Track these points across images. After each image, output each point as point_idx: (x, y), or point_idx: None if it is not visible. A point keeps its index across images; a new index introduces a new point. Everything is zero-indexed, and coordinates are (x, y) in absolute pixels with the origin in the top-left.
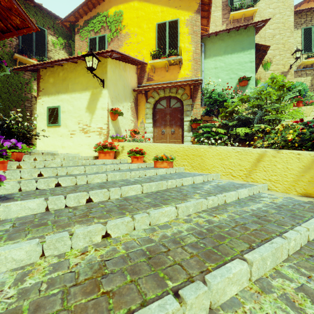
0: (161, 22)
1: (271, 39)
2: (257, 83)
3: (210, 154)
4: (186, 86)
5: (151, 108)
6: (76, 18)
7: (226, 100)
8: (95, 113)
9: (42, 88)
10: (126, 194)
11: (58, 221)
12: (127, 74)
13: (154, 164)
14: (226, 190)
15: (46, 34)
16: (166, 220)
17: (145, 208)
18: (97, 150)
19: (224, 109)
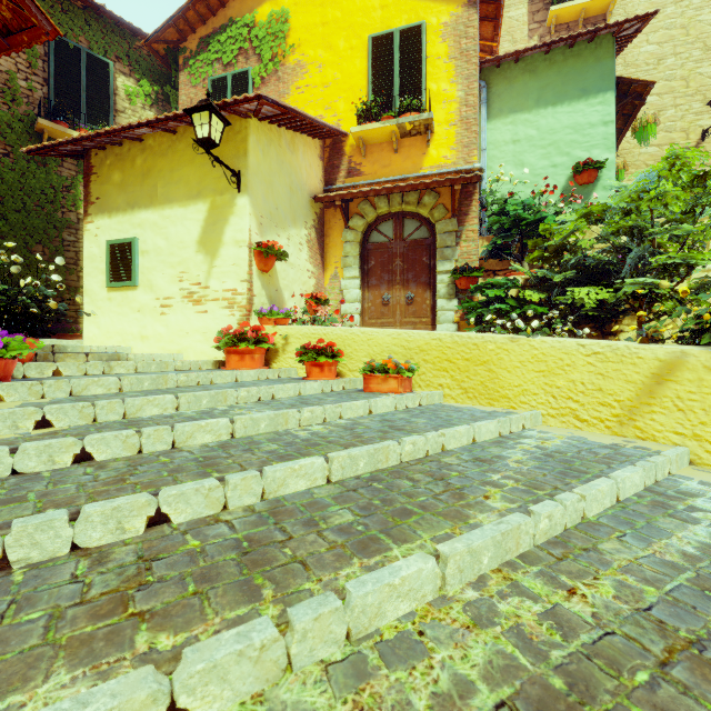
0: (382, 32)
1: (653, 67)
2: (617, 177)
3: (514, 359)
4: (443, 185)
5: (357, 241)
6: (180, 33)
7: (545, 219)
8: (220, 253)
9: (97, 195)
10: (279, 490)
11: (5, 637)
12: (298, 160)
13: (365, 383)
14: (578, 473)
15: (113, 73)
16: (404, 609)
17: (334, 563)
18: (223, 347)
19: (540, 242)
